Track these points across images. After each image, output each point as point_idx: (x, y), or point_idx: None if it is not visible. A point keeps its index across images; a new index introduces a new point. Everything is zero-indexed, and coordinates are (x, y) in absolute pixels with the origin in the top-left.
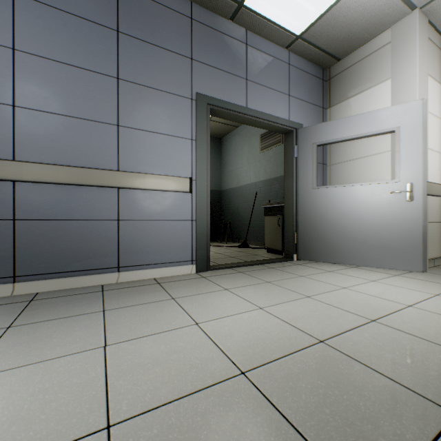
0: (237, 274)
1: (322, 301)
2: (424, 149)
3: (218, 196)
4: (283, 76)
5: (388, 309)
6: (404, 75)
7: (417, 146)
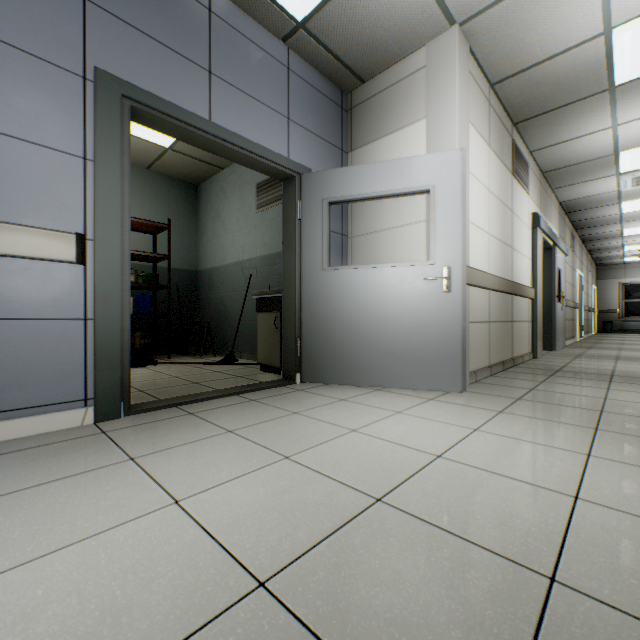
0: (180, 419)
1: (308, 465)
2: (464, 220)
3: (192, 279)
4: (279, 84)
5: (408, 467)
6: (442, 115)
7: (456, 215)
